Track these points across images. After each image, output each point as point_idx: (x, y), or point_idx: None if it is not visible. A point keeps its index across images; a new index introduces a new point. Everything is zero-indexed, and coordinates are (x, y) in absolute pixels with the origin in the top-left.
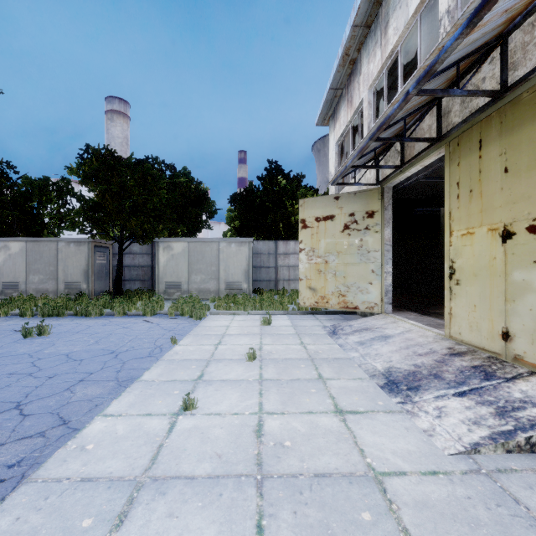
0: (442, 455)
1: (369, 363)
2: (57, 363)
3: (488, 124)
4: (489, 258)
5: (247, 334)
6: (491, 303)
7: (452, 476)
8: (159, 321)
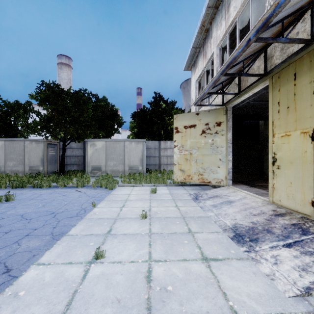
0: (284, 297)
1: (221, 221)
2: (13, 222)
3: (301, 62)
4: (301, 151)
5: (141, 200)
6: (303, 181)
7: None
8: (86, 190)
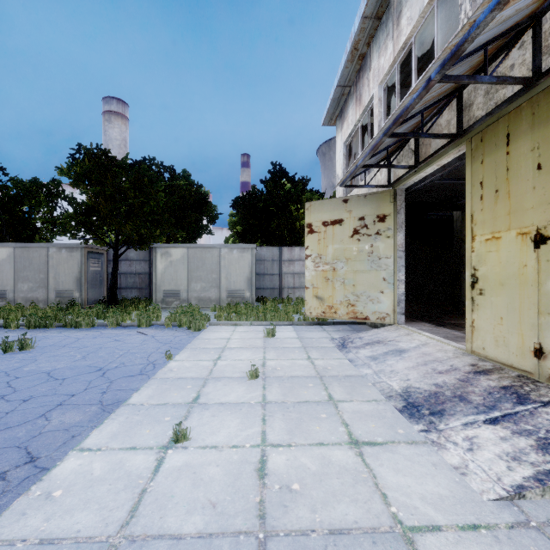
0: (480, 501)
1: (384, 382)
2: (35, 383)
3: (518, 116)
4: (519, 265)
5: (249, 348)
6: (521, 316)
7: (497, 531)
8: (155, 332)
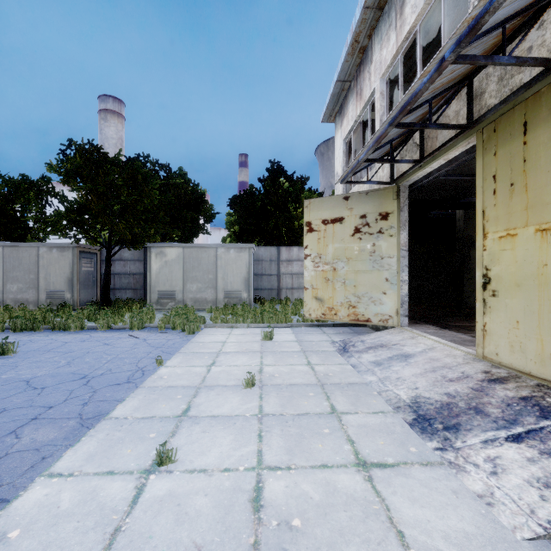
0: (514, 540)
1: (391, 391)
2: (11, 393)
3: (536, 102)
4: (537, 264)
5: (246, 352)
6: (540, 319)
7: None
8: (147, 335)
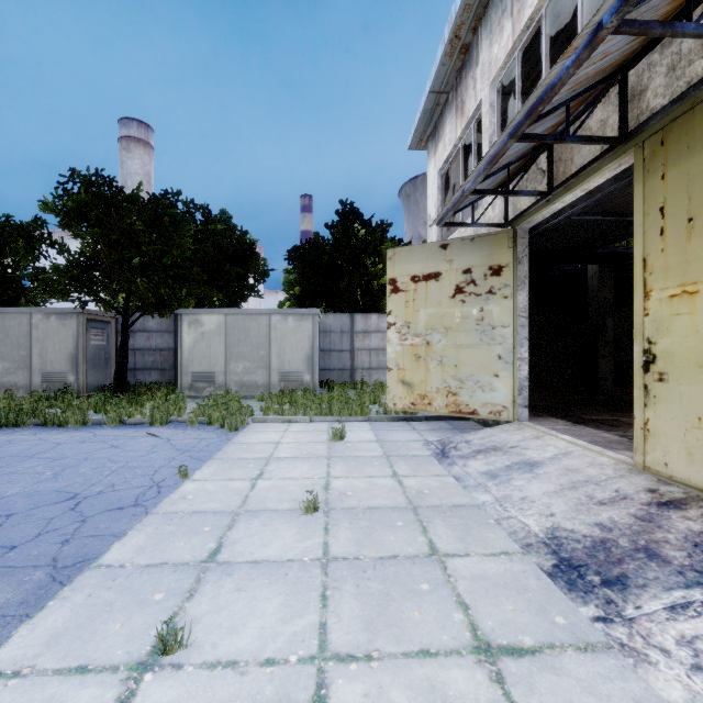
0: None
1: (514, 518)
2: None
3: None
4: None
5: (307, 457)
6: None
7: None
8: (172, 434)
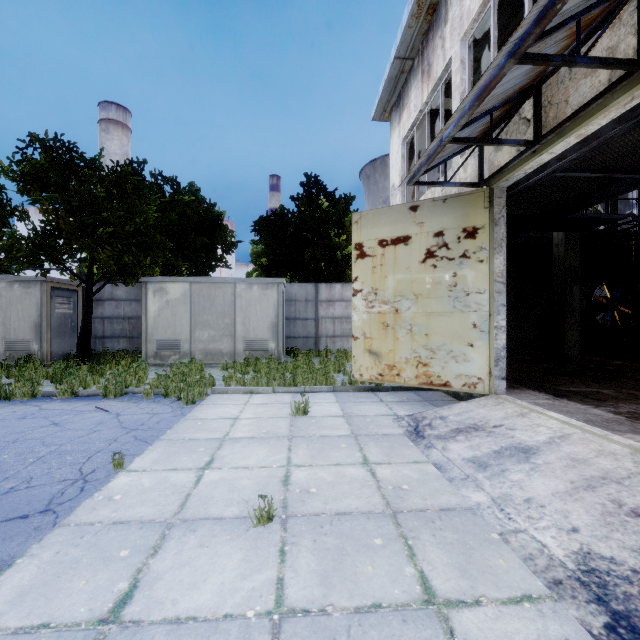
0: None
1: (525, 532)
2: None
3: None
4: None
5: (265, 438)
6: None
7: None
8: (124, 407)
